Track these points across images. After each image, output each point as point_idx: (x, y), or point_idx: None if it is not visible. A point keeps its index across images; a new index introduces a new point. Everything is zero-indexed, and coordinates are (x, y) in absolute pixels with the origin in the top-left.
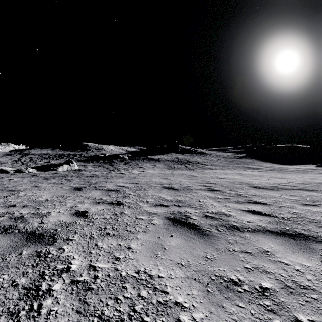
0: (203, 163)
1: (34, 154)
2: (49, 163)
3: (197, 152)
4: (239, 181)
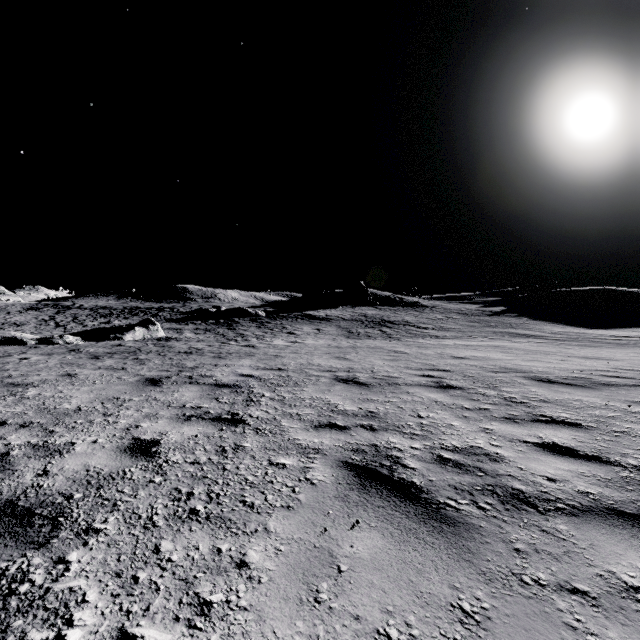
0: (417, 326)
1: (82, 306)
2: (108, 324)
3: (405, 303)
4: (501, 365)
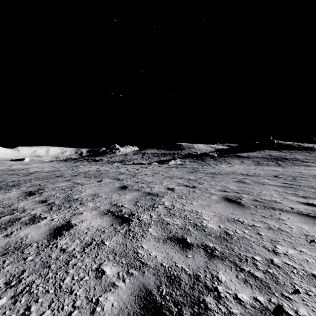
0: (302, 160)
1: (148, 153)
2: (160, 159)
3: (301, 148)
4: None
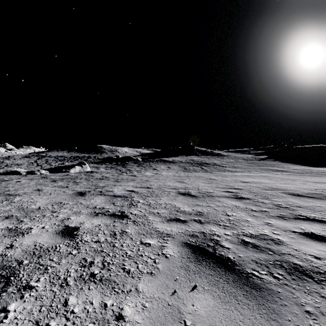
0: (220, 165)
1: (50, 156)
2: (63, 165)
3: (214, 154)
4: (269, 186)
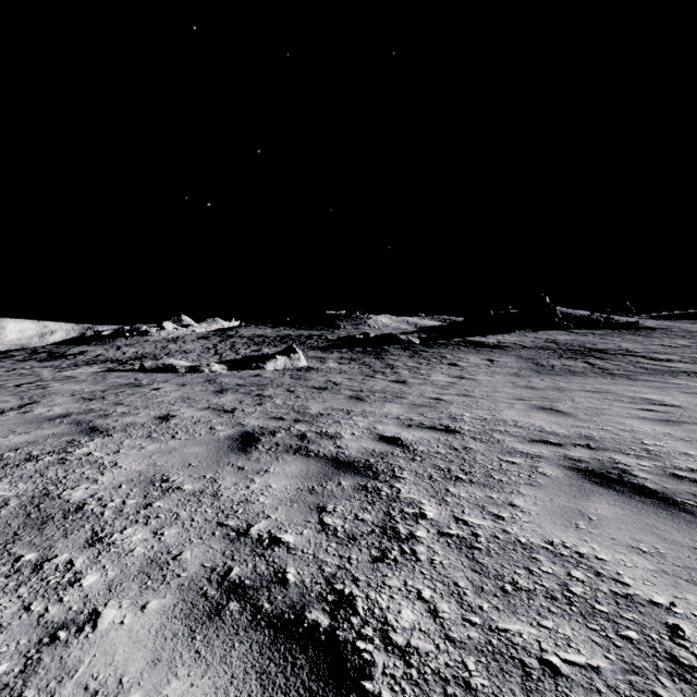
0: (648, 356)
1: (242, 335)
2: (258, 353)
3: (615, 324)
4: None
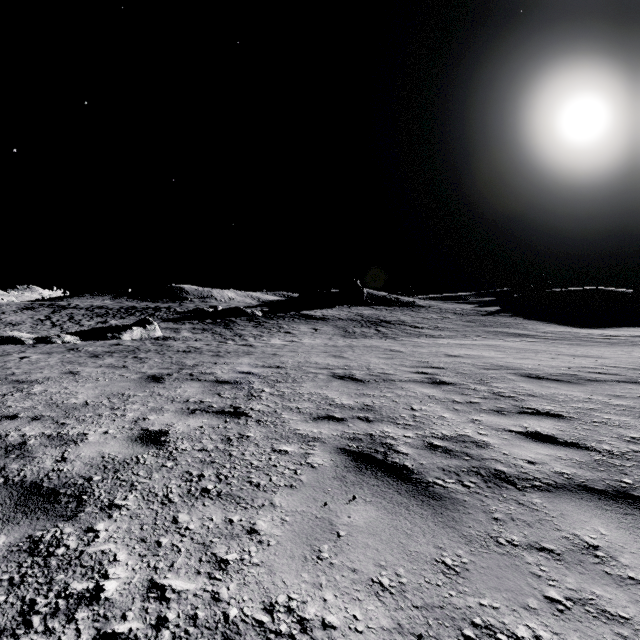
0: (413, 325)
1: (78, 306)
2: (105, 324)
3: (401, 303)
4: (493, 363)
